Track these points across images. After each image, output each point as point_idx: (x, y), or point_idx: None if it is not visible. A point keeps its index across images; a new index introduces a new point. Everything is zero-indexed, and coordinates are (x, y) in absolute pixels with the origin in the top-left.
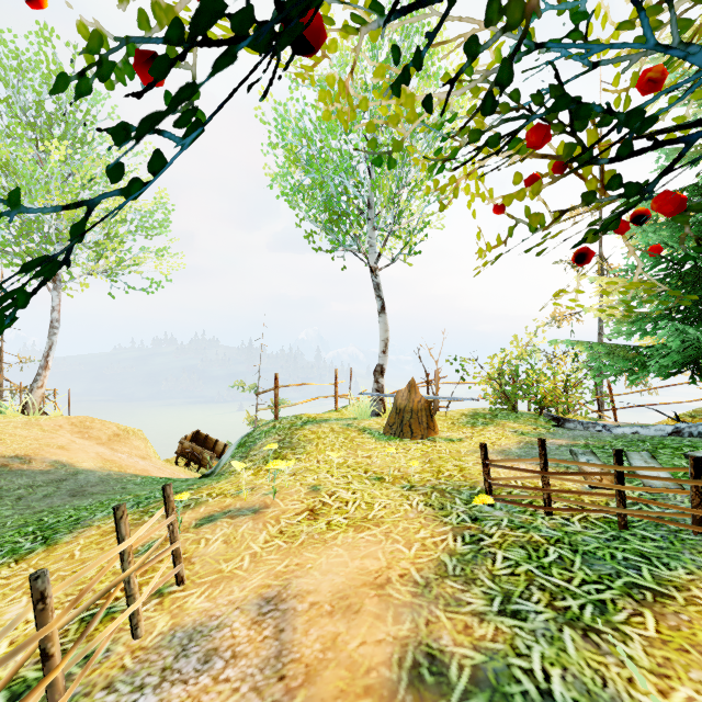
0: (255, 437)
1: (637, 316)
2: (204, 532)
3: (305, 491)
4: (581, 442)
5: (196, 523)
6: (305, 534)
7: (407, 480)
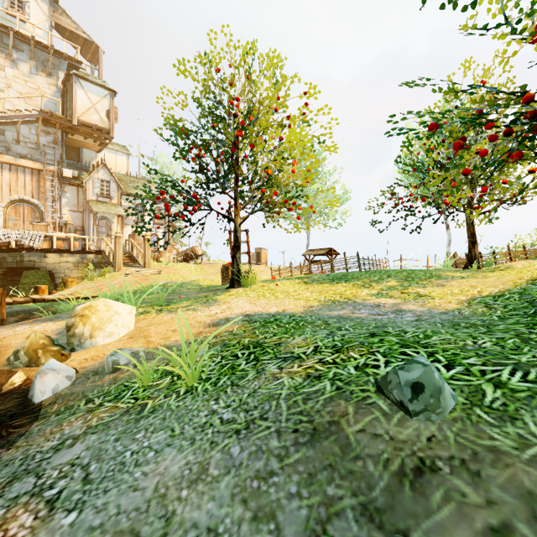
0: None
1: None
2: None
3: None
4: None
5: None
6: None
7: None
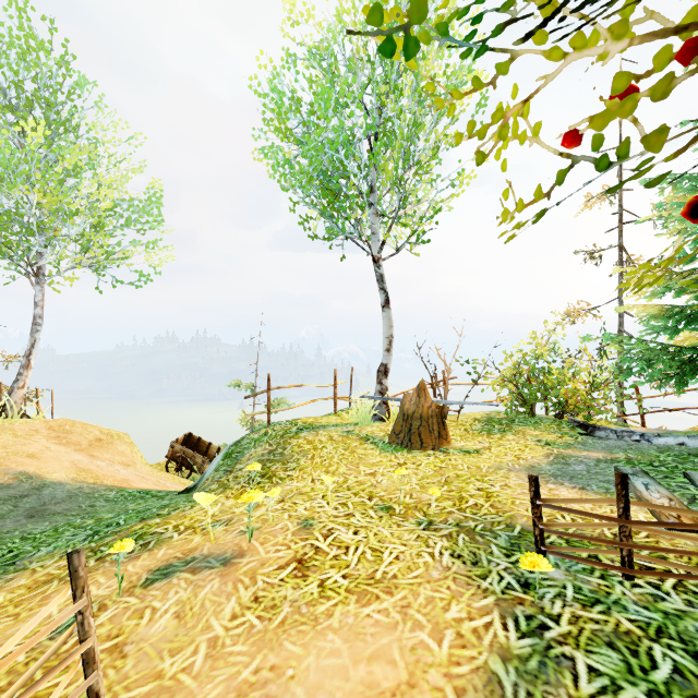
0: (243, 446)
1: (674, 310)
2: (152, 596)
3: (293, 529)
4: (621, 456)
5: (147, 578)
6: (289, 604)
7: (423, 512)
